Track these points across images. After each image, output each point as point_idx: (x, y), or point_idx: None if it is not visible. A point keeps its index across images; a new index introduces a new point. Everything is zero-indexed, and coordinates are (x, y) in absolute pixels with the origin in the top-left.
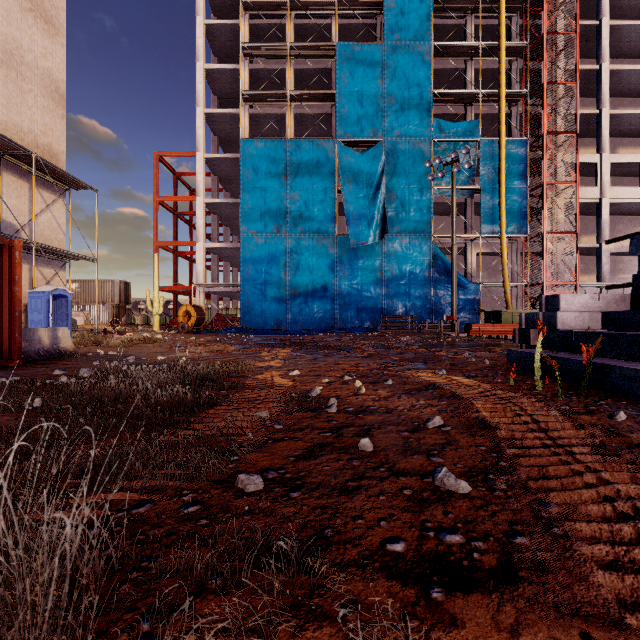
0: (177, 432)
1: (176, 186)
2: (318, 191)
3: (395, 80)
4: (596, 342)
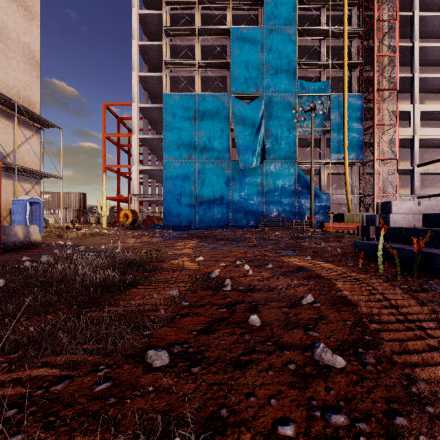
0: (104, 308)
1: (118, 126)
2: (217, 130)
3: (271, 53)
4: (425, 236)
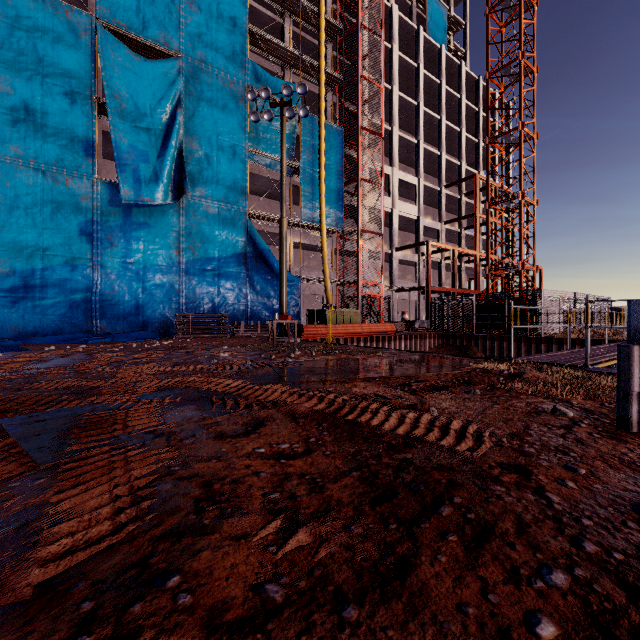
0: None
1: None
2: (57, 92)
3: None
4: None
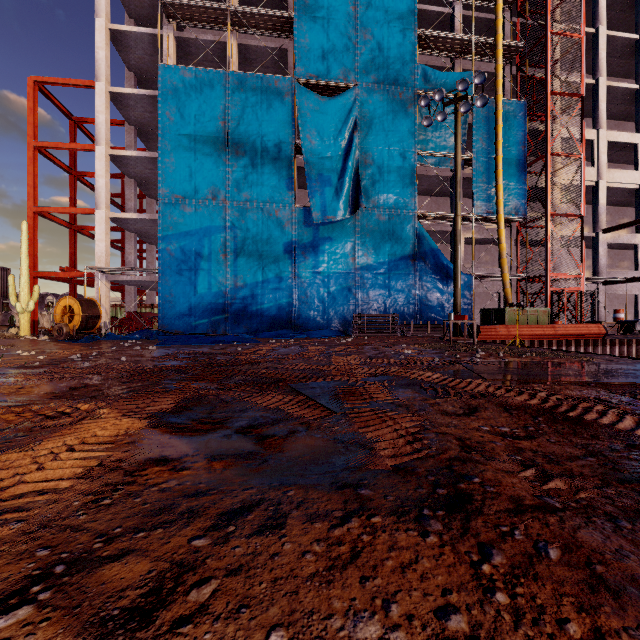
0: None
1: (73, 136)
2: (270, 146)
3: (371, 9)
4: None
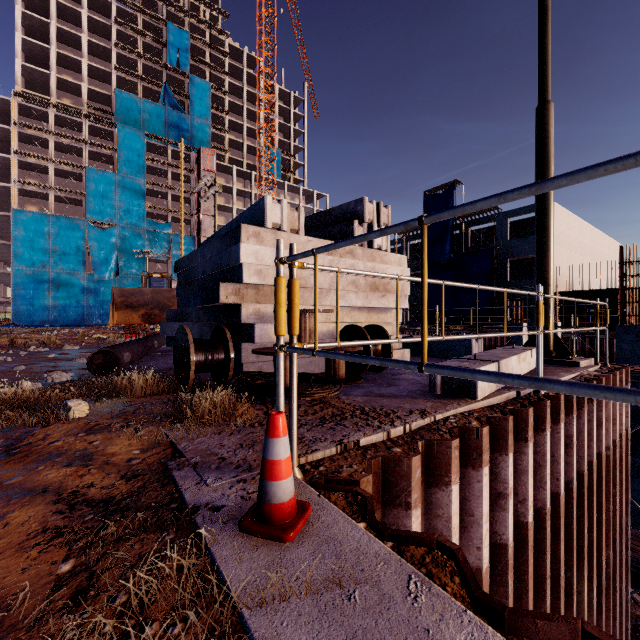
0: None
1: None
2: (73, 247)
3: (124, 195)
4: None
